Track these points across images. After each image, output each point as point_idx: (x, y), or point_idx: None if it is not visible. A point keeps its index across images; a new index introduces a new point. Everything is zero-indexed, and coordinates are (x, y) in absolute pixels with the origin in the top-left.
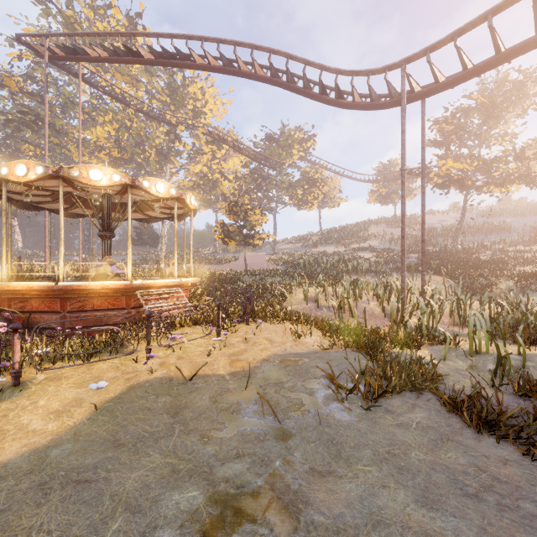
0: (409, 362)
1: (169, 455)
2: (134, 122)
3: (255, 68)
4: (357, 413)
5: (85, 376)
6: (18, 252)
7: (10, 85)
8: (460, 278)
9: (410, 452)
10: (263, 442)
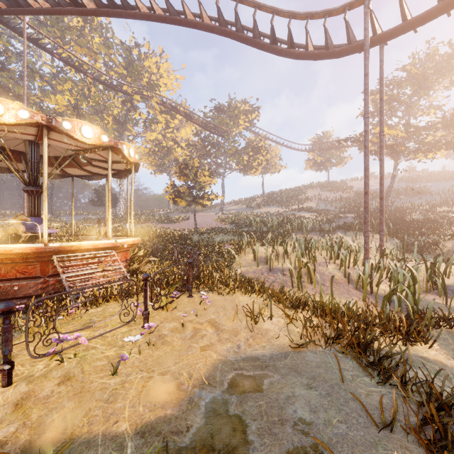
0: None
1: None
2: (93, 92)
3: (202, 15)
4: None
5: None
6: None
7: None
8: (405, 237)
9: None
10: None
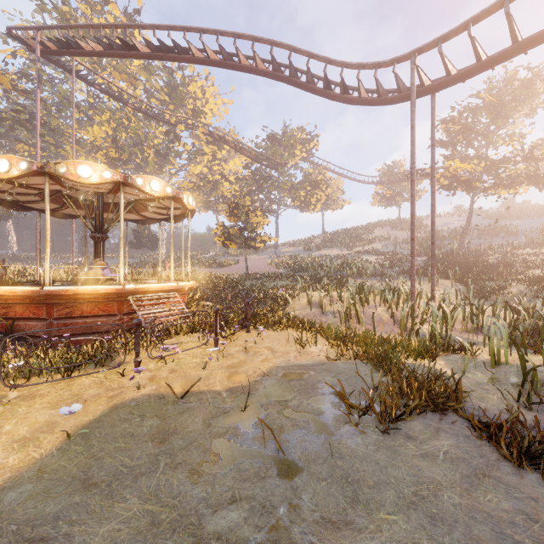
0: (428, 376)
1: (150, 499)
2: (132, 122)
3: (256, 61)
4: (374, 439)
5: (63, 393)
6: (13, 255)
7: (3, 82)
8: (469, 282)
9: (442, 494)
10: (264, 480)
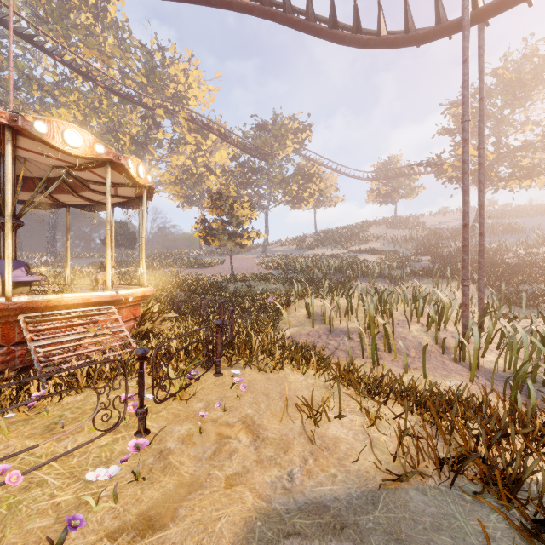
0: None
1: None
2: (105, 105)
3: None
4: None
5: None
6: None
7: None
8: (502, 286)
9: None
10: None
